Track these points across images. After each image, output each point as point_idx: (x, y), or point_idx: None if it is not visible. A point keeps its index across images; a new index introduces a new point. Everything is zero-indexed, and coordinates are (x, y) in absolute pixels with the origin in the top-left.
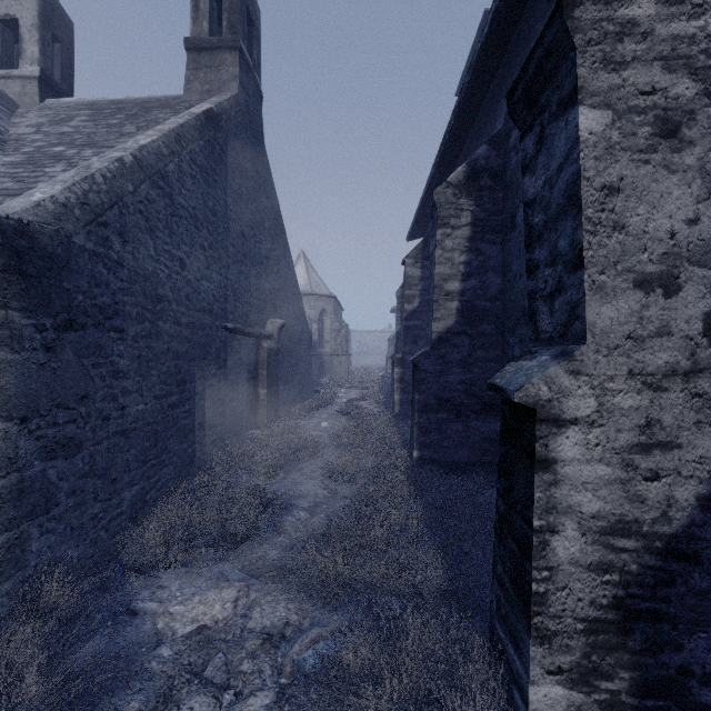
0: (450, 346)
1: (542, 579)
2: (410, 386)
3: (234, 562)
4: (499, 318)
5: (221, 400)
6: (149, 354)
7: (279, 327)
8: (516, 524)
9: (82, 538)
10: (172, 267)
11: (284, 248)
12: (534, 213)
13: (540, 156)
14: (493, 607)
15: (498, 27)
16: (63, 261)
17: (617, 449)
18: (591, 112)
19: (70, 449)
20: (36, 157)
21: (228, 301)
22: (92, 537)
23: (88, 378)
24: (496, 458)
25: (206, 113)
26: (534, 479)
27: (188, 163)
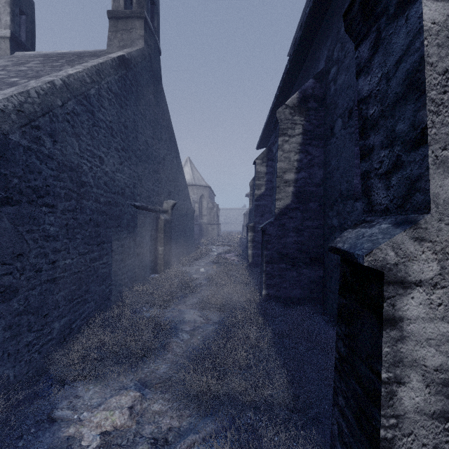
0: (288, 217)
1: (390, 426)
2: (259, 244)
3: (134, 375)
4: (321, 198)
5: (131, 255)
6: (75, 223)
7: (172, 205)
8: (360, 370)
9: (18, 360)
10: (93, 162)
11: (176, 153)
12: (369, 106)
13: (376, 56)
14: (335, 430)
15: None
16: (1, 152)
17: None
18: (434, 4)
19: (7, 294)
20: None
21: (136, 187)
22: (27, 358)
23: (23, 241)
24: (319, 295)
25: (119, 58)
26: (383, 335)
27: (105, 90)
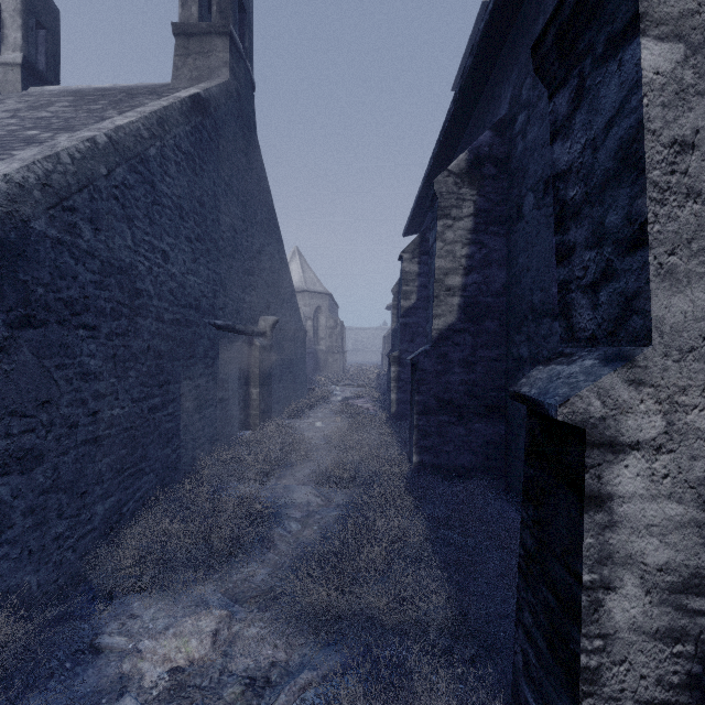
0: (451, 344)
1: (594, 650)
2: (407, 384)
3: (217, 584)
4: (503, 314)
5: (210, 401)
6: (126, 354)
7: (272, 324)
8: (553, 571)
9: (44, 561)
10: (153, 259)
11: (278, 243)
12: (569, 186)
13: (578, 114)
14: (518, 661)
15: (503, 3)
16: (19, 249)
17: (691, 481)
18: (657, 46)
19: (28, 462)
20: (6, 140)
21: (217, 297)
22: (56, 559)
23: (50, 381)
24: (499, 463)
25: (192, 98)
26: (584, 520)
27: (172, 149)
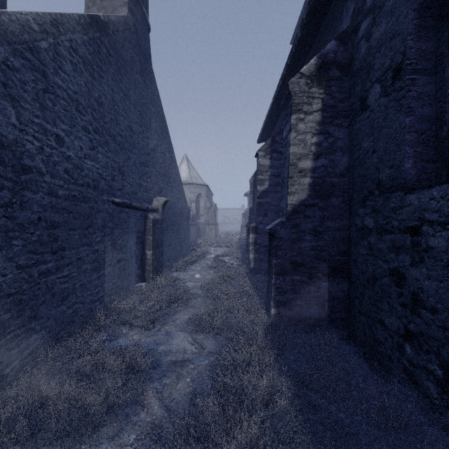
0: (303, 216)
1: None
2: (262, 247)
3: None
4: (346, 192)
5: (108, 262)
6: (9, 224)
7: (163, 203)
8: None
9: None
10: (45, 140)
11: (168, 145)
12: None
13: None
14: None
15: None
16: None
17: None
18: None
19: None
20: None
21: (115, 180)
22: None
23: None
24: (343, 314)
25: (91, 16)
26: None
27: (67, 50)
